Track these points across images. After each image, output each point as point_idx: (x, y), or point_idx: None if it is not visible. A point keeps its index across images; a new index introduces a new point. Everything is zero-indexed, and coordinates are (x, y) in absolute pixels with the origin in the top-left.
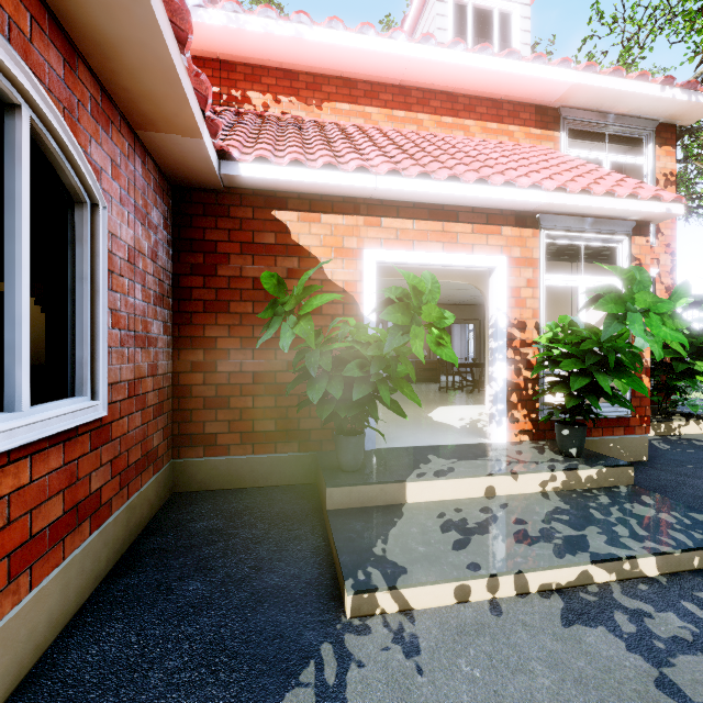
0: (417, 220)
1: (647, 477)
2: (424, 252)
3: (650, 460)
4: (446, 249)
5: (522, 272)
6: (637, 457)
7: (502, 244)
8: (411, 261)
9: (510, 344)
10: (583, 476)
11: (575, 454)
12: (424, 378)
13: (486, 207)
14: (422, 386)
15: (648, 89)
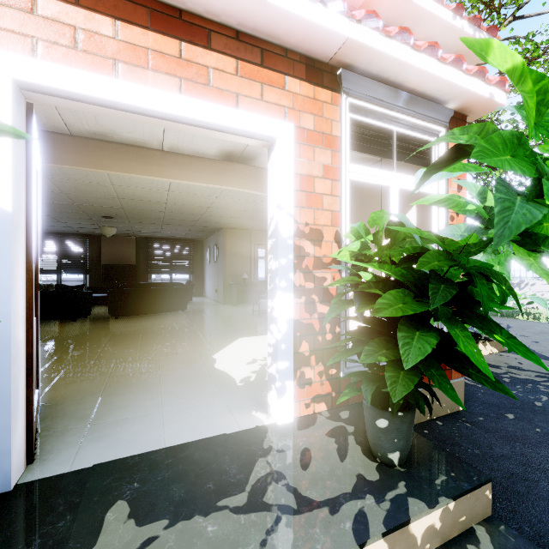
0: (125, 22)
1: (479, 452)
2: (137, 84)
3: (466, 408)
4: (187, 92)
5: (316, 154)
6: (454, 407)
7: (286, 104)
8: (106, 97)
9: (298, 263)
10: (419, 531)
11: (397, 461)
12: (244, 300)
13: (259, 34)
14: (240, 308)
15: (443, 13)
